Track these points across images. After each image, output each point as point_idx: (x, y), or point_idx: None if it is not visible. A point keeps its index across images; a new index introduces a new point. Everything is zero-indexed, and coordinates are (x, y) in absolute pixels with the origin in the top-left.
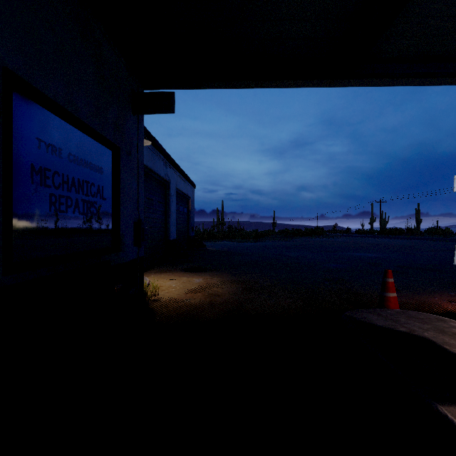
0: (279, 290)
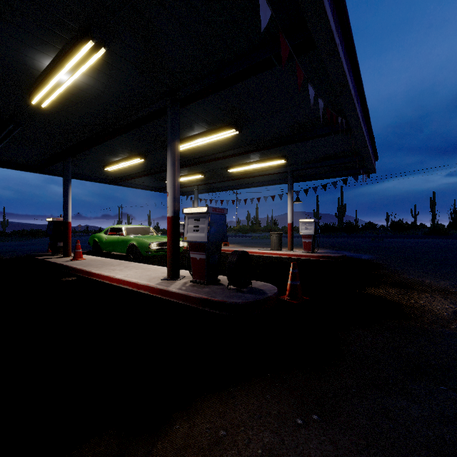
0: (3, 256)
